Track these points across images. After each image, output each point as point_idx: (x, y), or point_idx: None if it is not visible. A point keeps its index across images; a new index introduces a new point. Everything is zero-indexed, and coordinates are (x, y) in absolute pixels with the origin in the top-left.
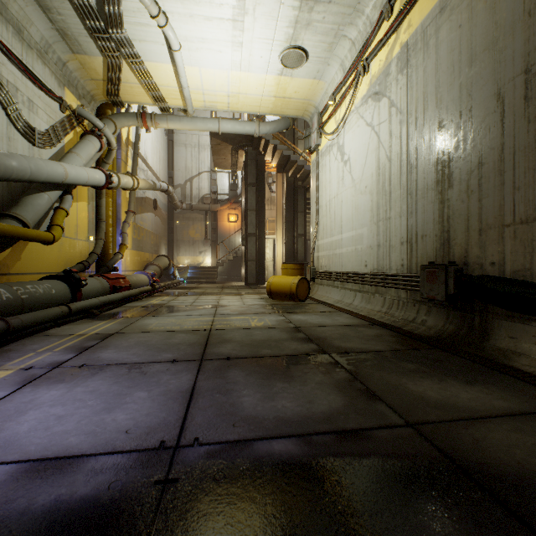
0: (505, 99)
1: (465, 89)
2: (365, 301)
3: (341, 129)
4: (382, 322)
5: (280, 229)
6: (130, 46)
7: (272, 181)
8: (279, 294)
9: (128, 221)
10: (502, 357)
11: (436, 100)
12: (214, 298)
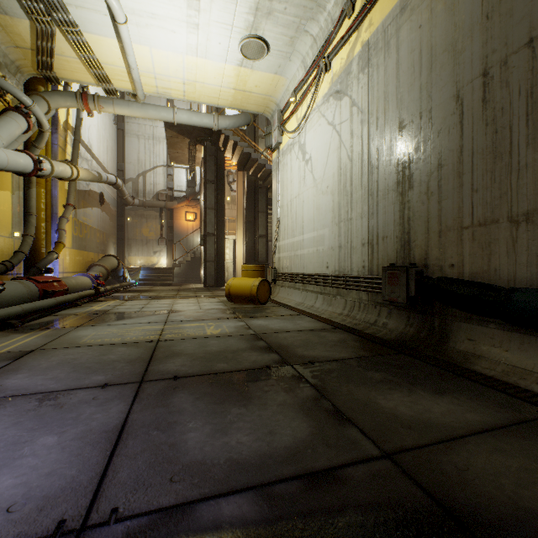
0: (464, 101)
1: (425, 90)
2: (327, 304)
3: (302, 127)
4: (344, 326)
5: (240, 229)
6: (64, 11)
7: (233, 179)
8: (239, 297)
9: (66, 216)
10: (462, 360)
11: (397, 100)
12: (168, 302)
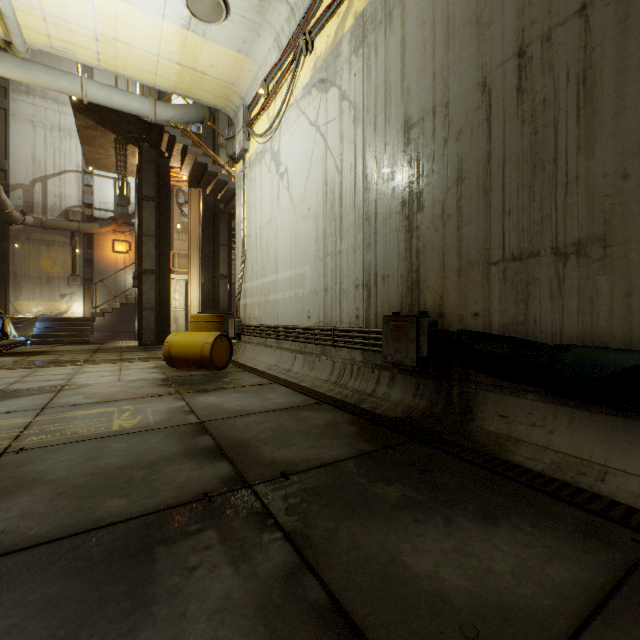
0: (492, 91)
1: (440, 76)
2: (308, 366)
3: (276, 128)
4: (333, 398)
5: (195, 266)
6: None
7: (185, 201)
8: (184, 360)
9: None
10: (496, 446)
11: (402, 91)
12: (67, 371)
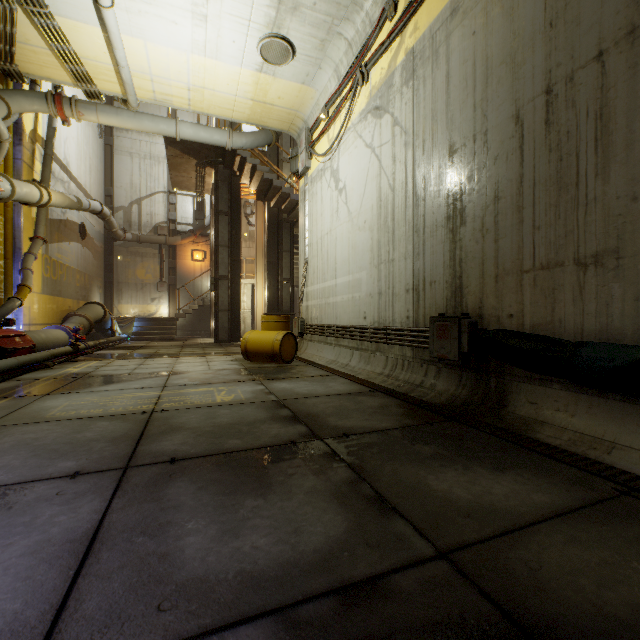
0: (524, 122)
1: (479, 108)
2: (364, 362)
3: (335, 149)
4: (385, 388)
5: (260, 271)
6: None
7: (251, 211)
8: (258, 354)
9: (34, 252)
10: (523, 427)
11: (447, 119)
12: (168, 362)
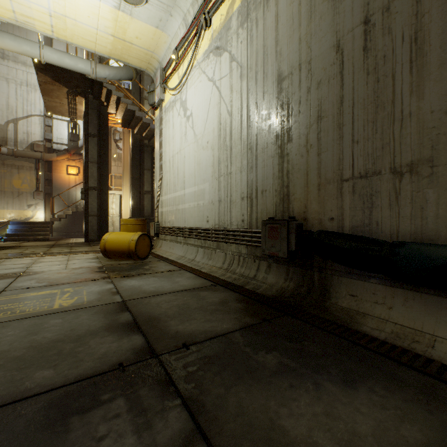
0: (344, 50)
1: (304, 41)
2: (207, 257)
3: (184, 83)
4: (225, 281)
5: (127, 185)
6: None
7: (119, 138)
8: (116, 252)
9: None
10: (348, 319)
11: (276, 53)
12: (27, 261)
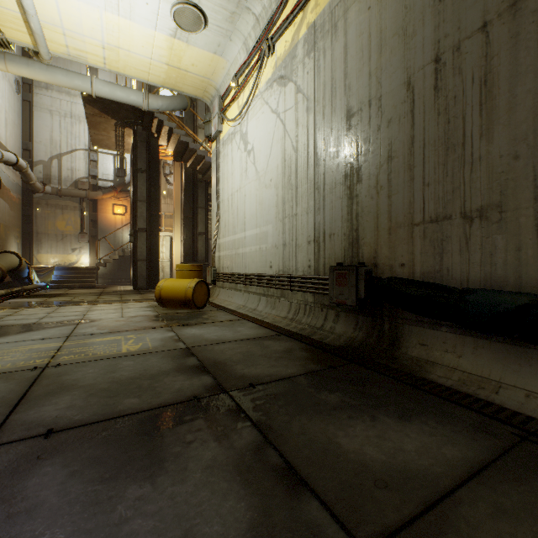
0: (415, 88)
1: (374, 76)
2: (270, 306)
3: (244, 114)
4: (290, 331)
5: (178, 225)
6: None
7: (170, 172)
8: (171, 301)
9: None
10: (417, 368)
11: (345, 87)
12: (82, 309)
